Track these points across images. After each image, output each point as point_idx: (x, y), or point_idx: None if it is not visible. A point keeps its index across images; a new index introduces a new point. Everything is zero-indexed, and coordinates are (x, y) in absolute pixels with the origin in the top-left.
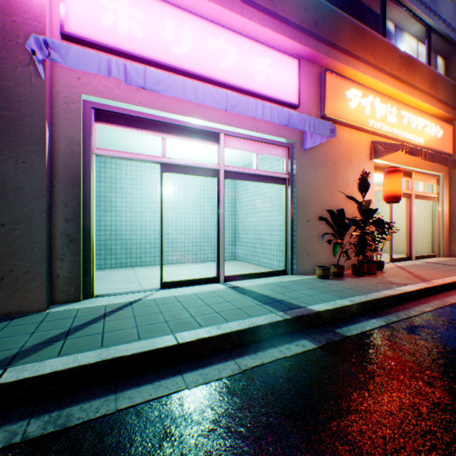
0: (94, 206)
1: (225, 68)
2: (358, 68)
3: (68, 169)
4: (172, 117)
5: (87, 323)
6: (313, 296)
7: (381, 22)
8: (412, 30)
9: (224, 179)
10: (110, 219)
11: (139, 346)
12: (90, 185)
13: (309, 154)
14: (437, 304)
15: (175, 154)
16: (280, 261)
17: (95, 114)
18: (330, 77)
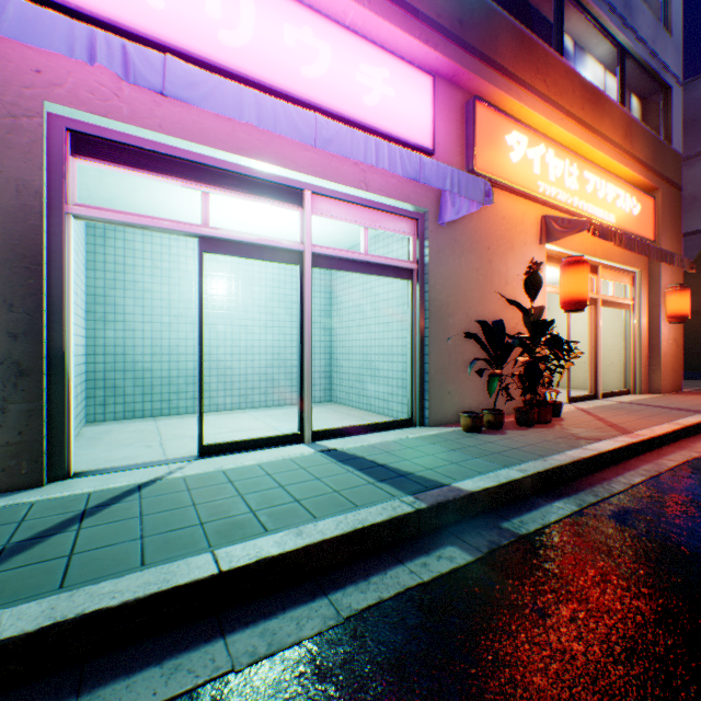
0: (71, 310)
1: (313, 79)
2: (524, 100)
3: (15, 240)
4: (221, 156)
5: (42, 533)
6: (461, 464)
7: (556, 32)
8: (598, 51)
9: (313, 271)
10: (114, 336)
11: (139, 584)
12: (63, 271)
13: (450, 232)
14: (650, 470)
15: (229, 226)
16: (403, 405)
17: (72, 141)
18: (481, 110)
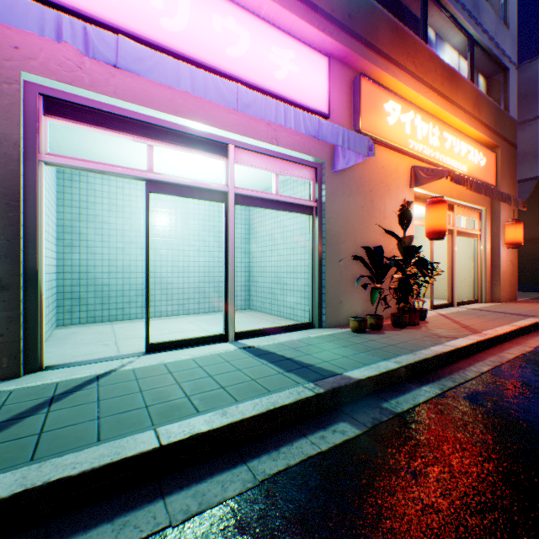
0: (43, 237)
1: (235, 57)
2: (398, 77)
3: None
4: (163, 117)
5: (18, 416)
6: (350, 358)
7: (422, 25)
8: (454, 41)
9: (236, 208)
10: (79, 258)
11: (95, 456)
12: (36, 207)
13: (341, 178)
14: (494, 361)
15: (170, 172)
16: (305, 311)
17: (44, 103)
18: (366, 84)
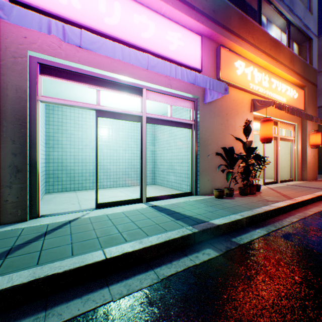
0: (39, 143)
1: (147, 38)
2: (243, 46)
3: (15, 112)
4: (105, 74)
5: (28, 241)
6: (213, 212)
7: (258, 15)
8: (278, 23)
9: (146, 125)
10: (57, 154)
11: (71, 263)
12: (36, 126)
13: (209, 107)
14: (300, 216)
15: (109, 104)
16: (187, 185)
17: (40, 68)
18: (223, 51)
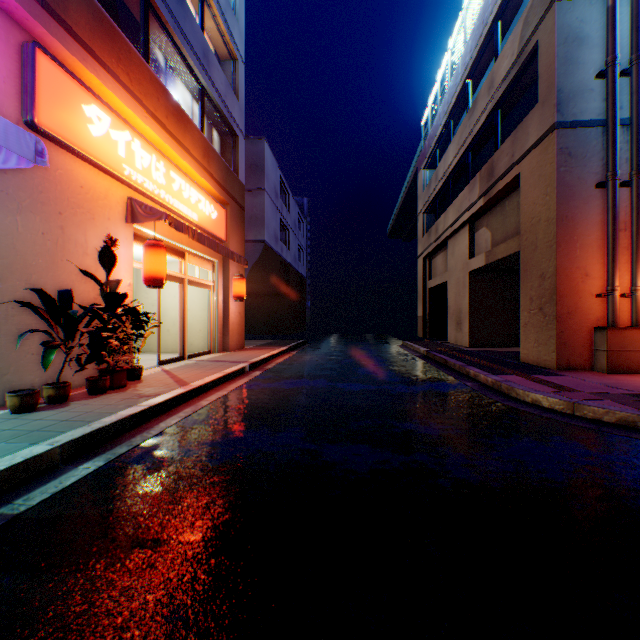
0: None
1: None
2: (106, 80)
3: None
4: None
5: None
6: None
7: (145, 39)
8: (187, 79)
9: None
10: None
11: None
12: None
13: None
14: (189, 412)
15: None
16: None
17: None
18: (49, 63)
